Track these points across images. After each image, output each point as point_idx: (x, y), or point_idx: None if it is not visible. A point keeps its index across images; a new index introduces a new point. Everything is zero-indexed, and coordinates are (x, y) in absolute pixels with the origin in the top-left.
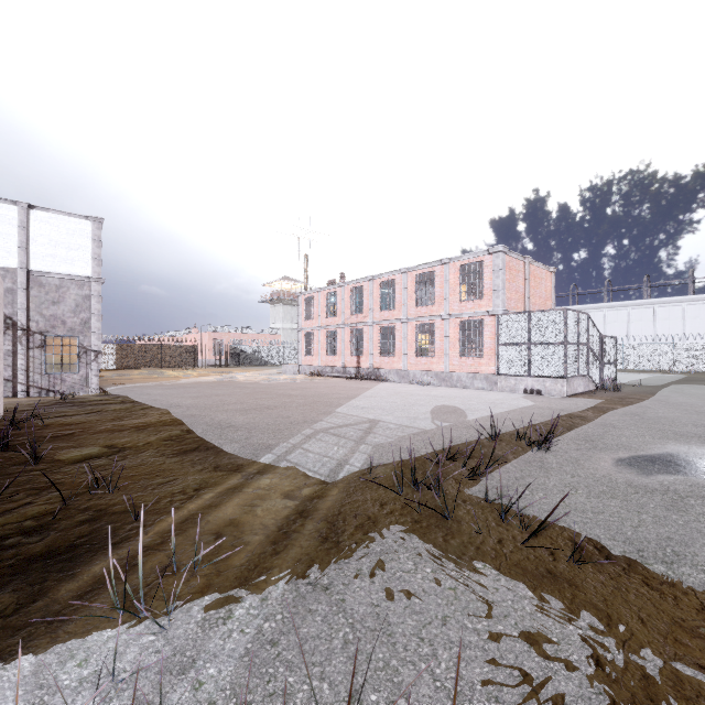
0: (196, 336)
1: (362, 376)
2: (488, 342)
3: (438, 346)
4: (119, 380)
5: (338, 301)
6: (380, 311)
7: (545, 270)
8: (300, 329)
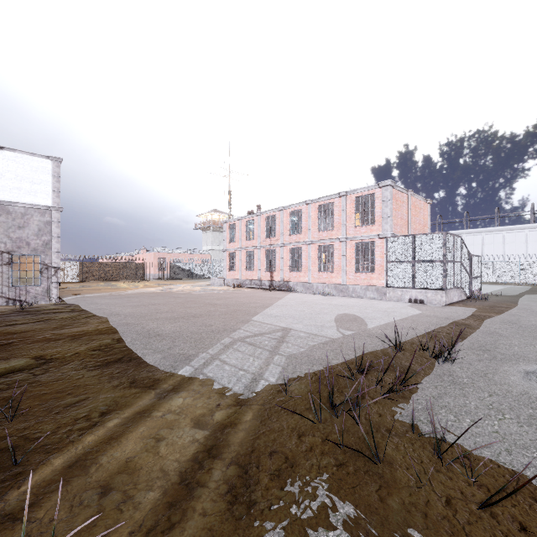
0: (144, 256)
1: (275, 287)
2: (378, 260)
3: (337, 263)
4: (78, 291)
5: (255, 227)
6: (289, 235)
7: (423, 202)
8: (225, 250)
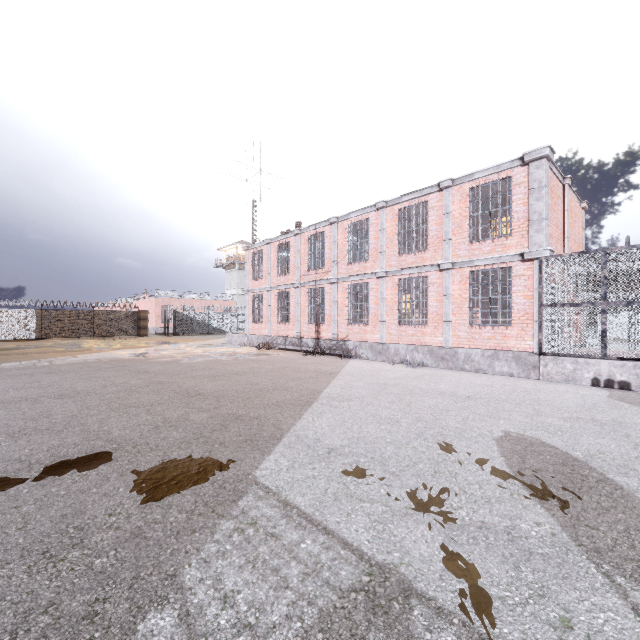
0: (144, 302)
1: (323, 350)
2: (520, 301)
3: (434, 309)
4: None
5: (292, 253)
6: (347, 263)
7: (578, 204)
8: (246, 291)
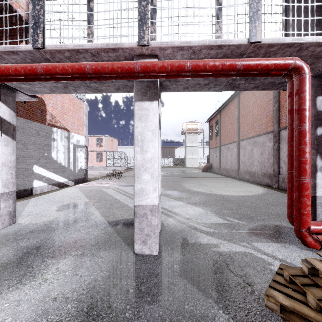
0: None
1: None
2: (104, 158)
3: (90, 159)
4: None
5: None
6: None
7: (116, 140)
8: None
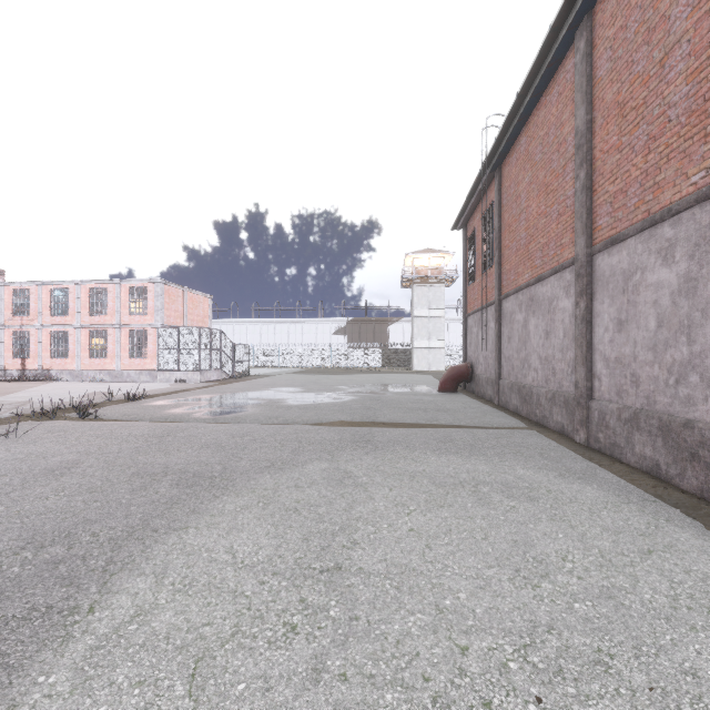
0: None
1: (29, 377)
2: (151, 347)
3: (112, 349)
4: None
5: None
6: (51, 316)
7: (204, 296)
8: None
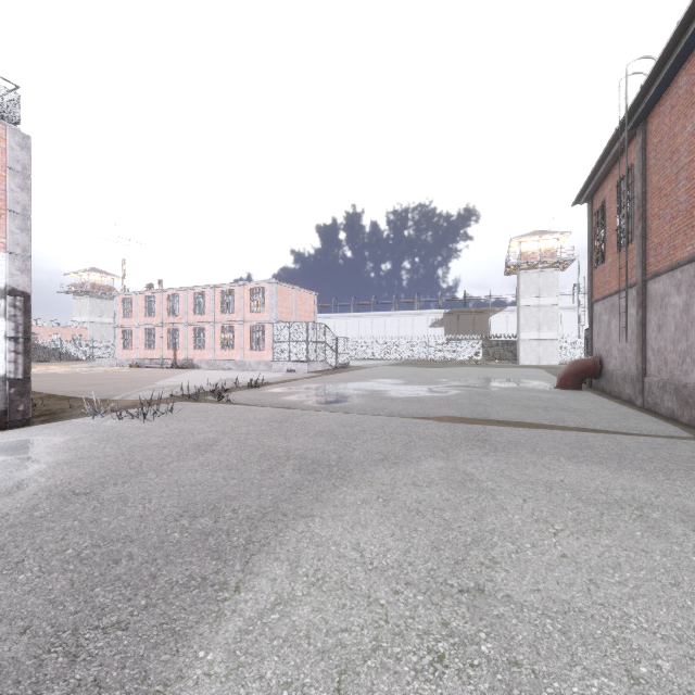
0: None
1: (179, 366)
2: (268, 340)
3: (237, 342)
4: None
5: (157, 304)
6: (194, 315)
7: (310, 294)
8: (117, 326)
